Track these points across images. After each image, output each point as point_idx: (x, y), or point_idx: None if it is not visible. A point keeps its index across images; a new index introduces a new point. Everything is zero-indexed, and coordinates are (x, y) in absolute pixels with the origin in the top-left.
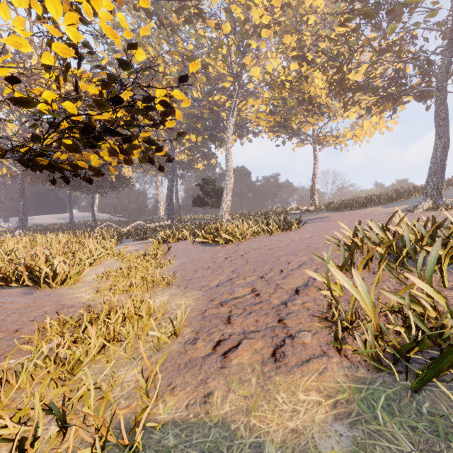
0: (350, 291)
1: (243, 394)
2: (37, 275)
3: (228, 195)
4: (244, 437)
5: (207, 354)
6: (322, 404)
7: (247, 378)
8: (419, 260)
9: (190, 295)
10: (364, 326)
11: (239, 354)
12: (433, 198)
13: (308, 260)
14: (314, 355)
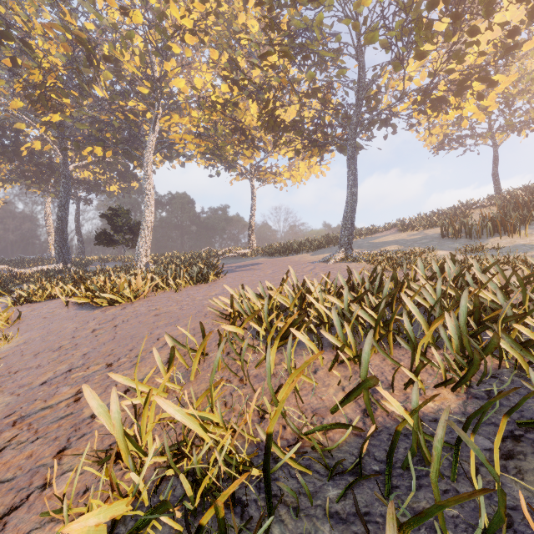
0: (103, 421)
1: None
2: None
3: (148, 232)
4: None
5: None
6: None
7: None
8: (244, 347)
9: None
10: (107, 470)
11: None
12: (345, 249)
13: (181, 335)
14: (41, 522)
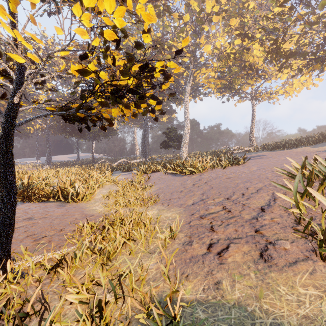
0: None
1: (247, 285)
2: (66, 194)
3: (186, 140)
4: (263, 318)
5: (205, 253)
6: (323, 298)
7: (246, 272)
8: None
9: (173, 210)
10: None
11: (231, 254)
12: None
13: (264, 187)
14: (299, 259)
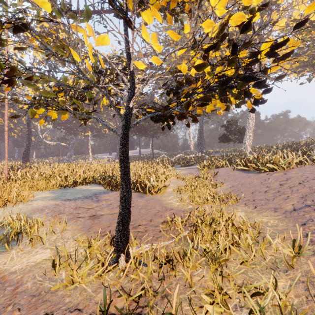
0: None
1: None
2: (142, 186)
3: (250, 132)
4: None
5: None
6: None
7: None
8: None
9: (267, 215)
10: None
11: None
12: None
13: None
14: None
